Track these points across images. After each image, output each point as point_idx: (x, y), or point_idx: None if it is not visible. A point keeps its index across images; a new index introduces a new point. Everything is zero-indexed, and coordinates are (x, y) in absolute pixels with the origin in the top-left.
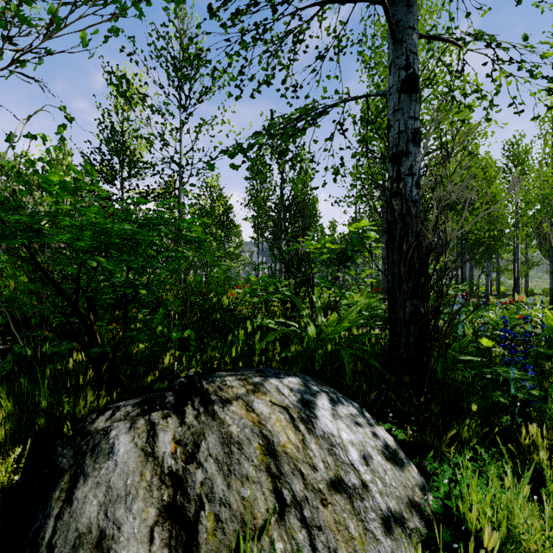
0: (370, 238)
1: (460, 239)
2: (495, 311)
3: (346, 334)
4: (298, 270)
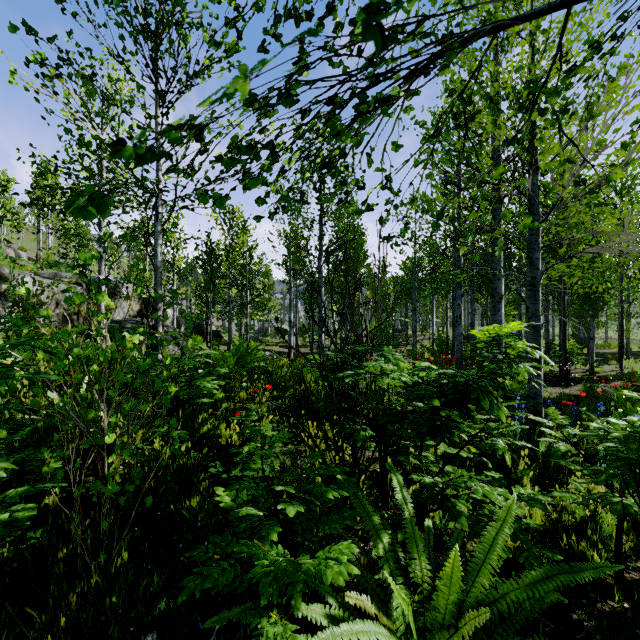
0: (514, 353)
1: (562, 294)
2: (636, 409)
3: (452, 526)
4: (360, 413)
